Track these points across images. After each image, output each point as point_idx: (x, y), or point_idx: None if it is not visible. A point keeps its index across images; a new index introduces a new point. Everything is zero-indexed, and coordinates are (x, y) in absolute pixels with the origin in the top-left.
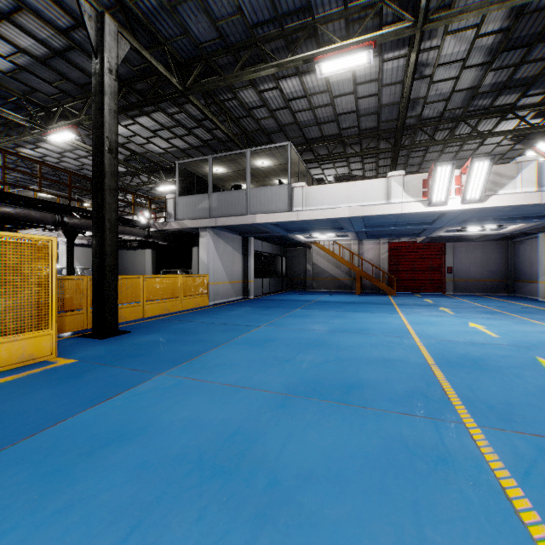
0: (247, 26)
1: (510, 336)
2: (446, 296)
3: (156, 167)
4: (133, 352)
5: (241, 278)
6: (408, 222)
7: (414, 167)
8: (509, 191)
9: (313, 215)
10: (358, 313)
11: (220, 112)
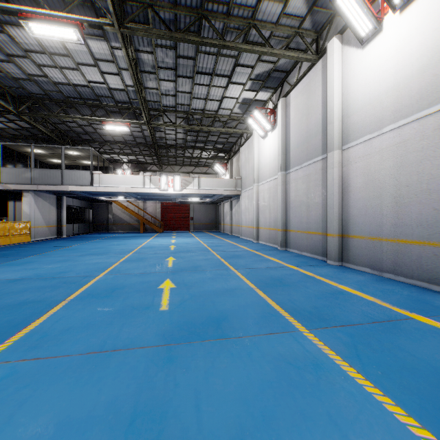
0: (64, 96)
1: (178, 242)
2: (187, 232)
3: None
4: (5, 255)
5: (56, 224)
6: (160, 195)
7: (173, 162)
8: (190, 188)
9: (106, 189)
10: (130, 240)
11: (41, 120)
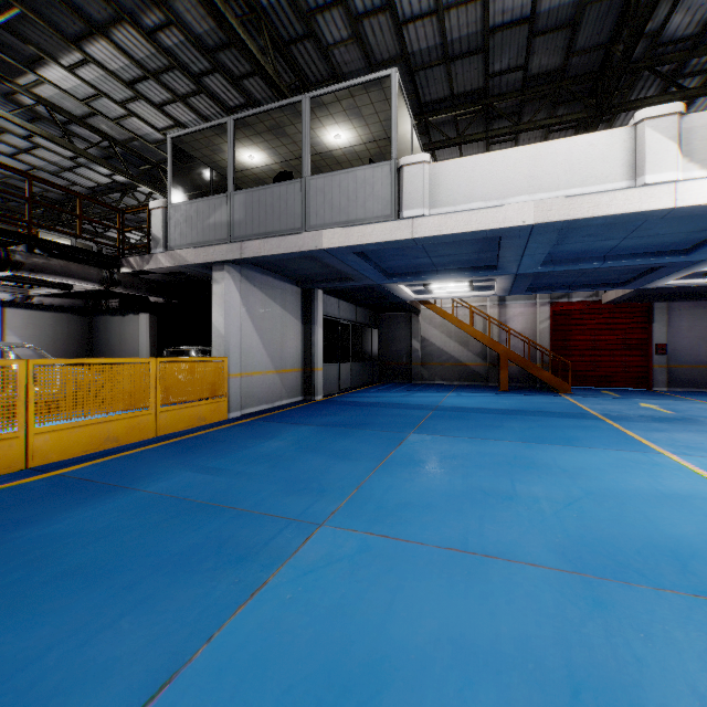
0: None
1: None
2: (666, 396)
3: (158, 174)
4: None
5: (300, 364)
6: (635, 250)
7: None
8: None
9: (449, 223)
10: (562, 450)
11: (245, 15)
